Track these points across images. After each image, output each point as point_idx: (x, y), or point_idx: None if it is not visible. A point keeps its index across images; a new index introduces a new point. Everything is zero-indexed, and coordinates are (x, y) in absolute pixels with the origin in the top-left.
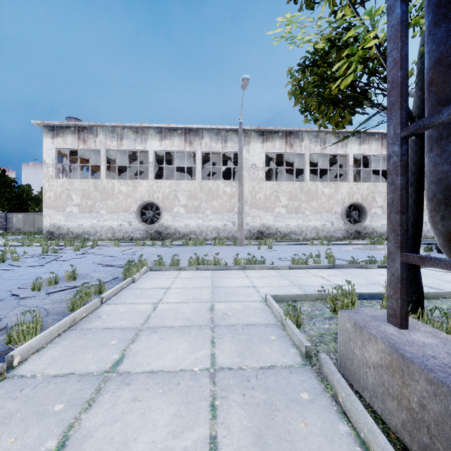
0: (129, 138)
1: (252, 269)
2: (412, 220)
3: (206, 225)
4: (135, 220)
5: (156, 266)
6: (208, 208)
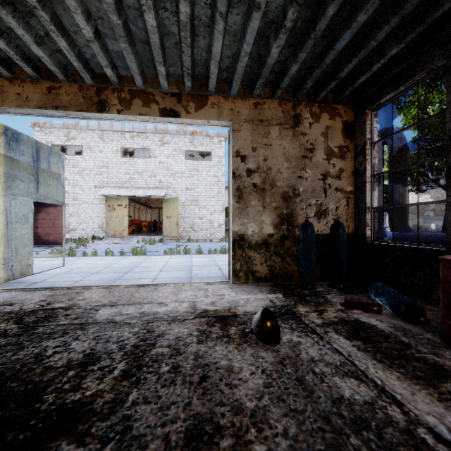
0: None
1: None
2: (443, 225)
3: None
4: None
5: None
6: None
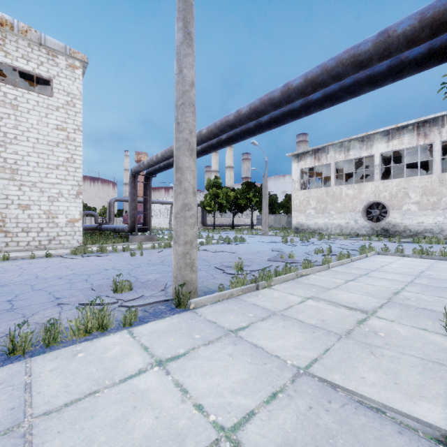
0: (355, 148)
1: None
2: None
3: None
4: (361, 219)
5: (382, 252)
6: None
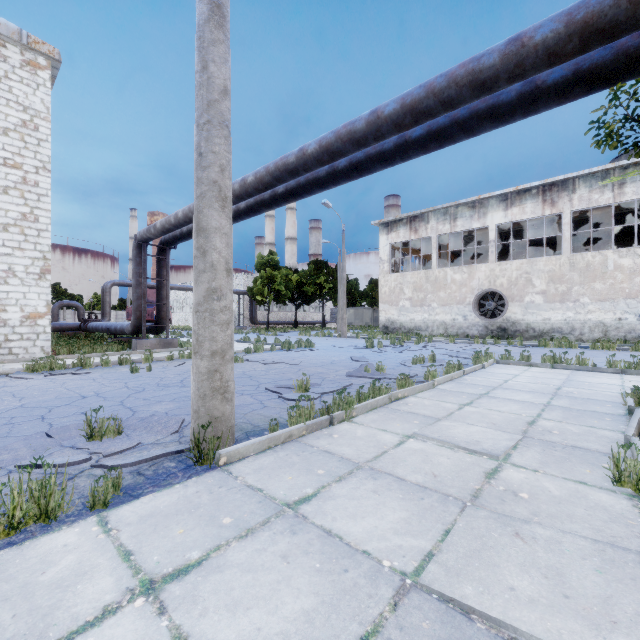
0: (463, 217)
1: (637, 375)
2: None
3: (581, 320)
4: (471, 314)
5: (503, 360)
6: (584, 294)
